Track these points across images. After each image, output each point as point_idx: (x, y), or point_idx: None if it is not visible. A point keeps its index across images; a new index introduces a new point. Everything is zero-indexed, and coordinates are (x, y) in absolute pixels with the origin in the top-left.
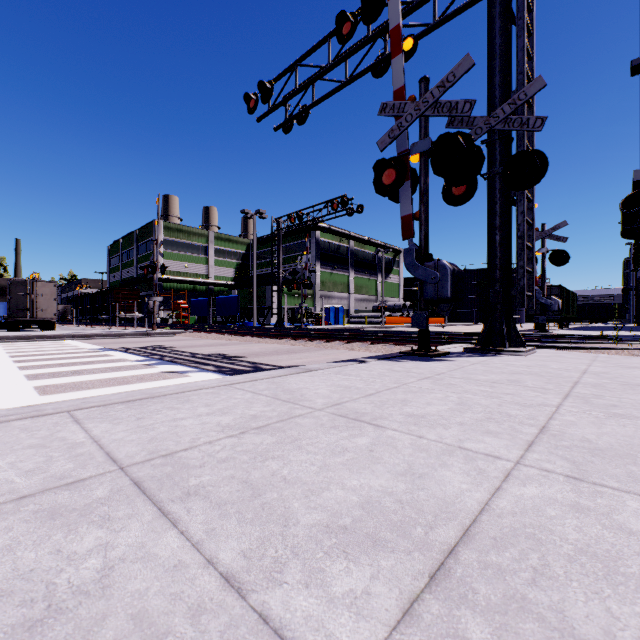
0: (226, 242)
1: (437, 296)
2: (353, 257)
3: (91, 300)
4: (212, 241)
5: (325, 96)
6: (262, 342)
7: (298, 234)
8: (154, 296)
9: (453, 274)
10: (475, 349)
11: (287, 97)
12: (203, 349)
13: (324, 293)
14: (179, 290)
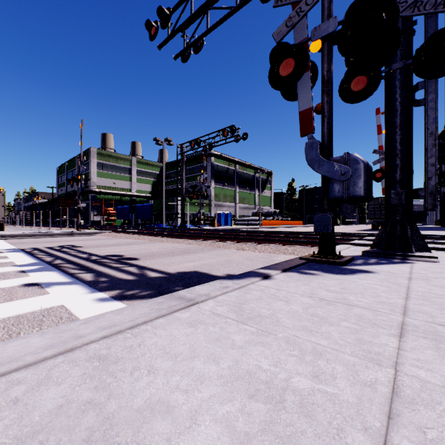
0: (145, 165)
1: (347, 195)
2: (238, 177)
3: (43, 207)
4: (134, 164)
5: (218, 22)
6: (164, 241)
7: (198, 159)
8: (78, 203)
9: (367, 169)
10: (376, 253)
11: (184, 22)
12: (106, 249)
13: (217, 203)
14: (109, 200)
